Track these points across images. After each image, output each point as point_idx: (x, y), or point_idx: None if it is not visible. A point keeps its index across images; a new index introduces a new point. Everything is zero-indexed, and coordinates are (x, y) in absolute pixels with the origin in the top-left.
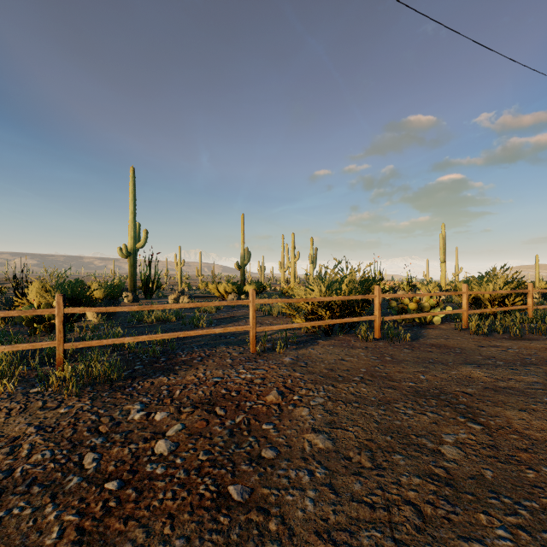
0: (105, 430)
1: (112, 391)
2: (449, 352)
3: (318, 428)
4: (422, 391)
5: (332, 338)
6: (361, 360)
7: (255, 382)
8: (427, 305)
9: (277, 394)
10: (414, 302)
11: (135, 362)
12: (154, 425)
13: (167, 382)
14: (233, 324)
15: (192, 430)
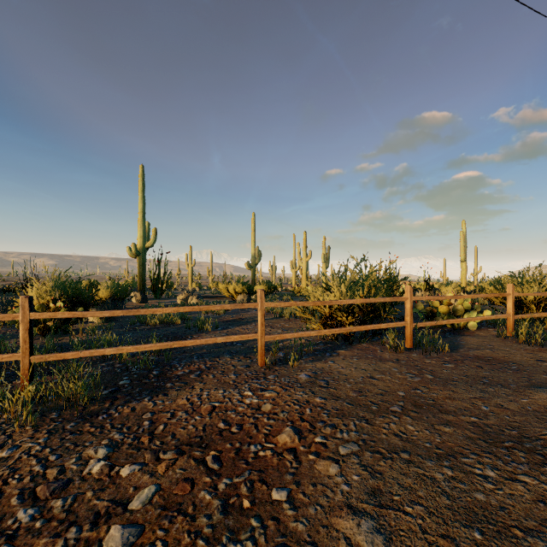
0: (44, 494)
1: (80, 421)
2: (503, 368)
3: (357, 506)
4: (493, 431)
5: (354, 346)
6: (396, 378)
7: (264, 410)
8: (461, 308)
9: (292, 433)
10: (445, 305)
11: (122, 376)
12: (117, 484)
13: (153, 407)
14: (241, 328)
15: (169, 498)
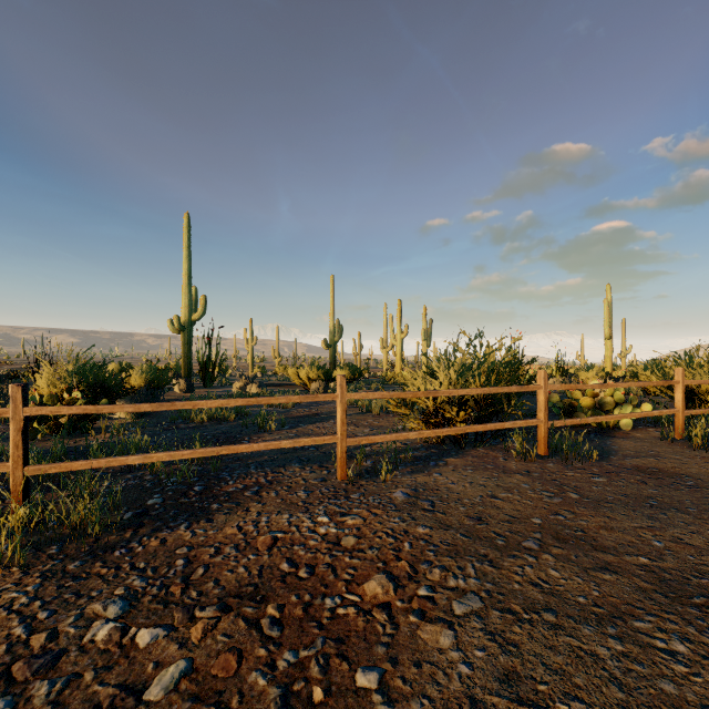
0: (23, 675)
1: (88, 558)
2: (675, 484)
3: (484, 701)
4: (674, 580)
5: (467, 452)
6: (528, 498)
7: (344, 545)
8: (610, 401)
9: (385, 580)
10: (589, 397)
11: (152, 494)
12: (130, 659)
13: (190, 539)
14: (316, 426)
15: (204, 682)
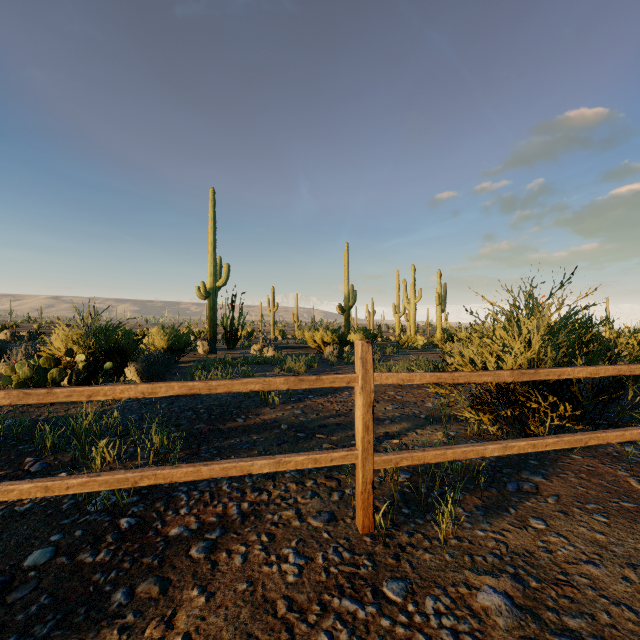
0: None
1: None
2: None
3: None
4: None
5: (558, 461)
6: None
7: None
8: None
9: None
10: None
11: (52, 531)
12: None
13: None
14: (327, 399)
15: None
